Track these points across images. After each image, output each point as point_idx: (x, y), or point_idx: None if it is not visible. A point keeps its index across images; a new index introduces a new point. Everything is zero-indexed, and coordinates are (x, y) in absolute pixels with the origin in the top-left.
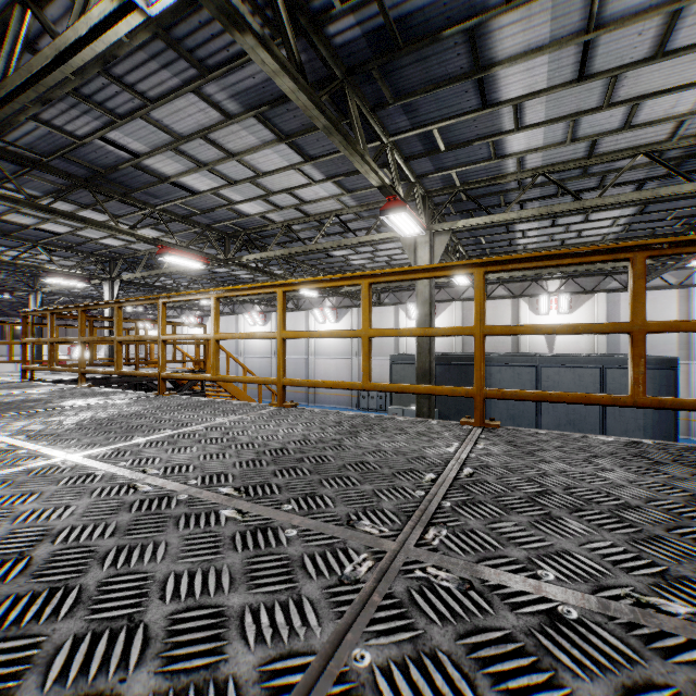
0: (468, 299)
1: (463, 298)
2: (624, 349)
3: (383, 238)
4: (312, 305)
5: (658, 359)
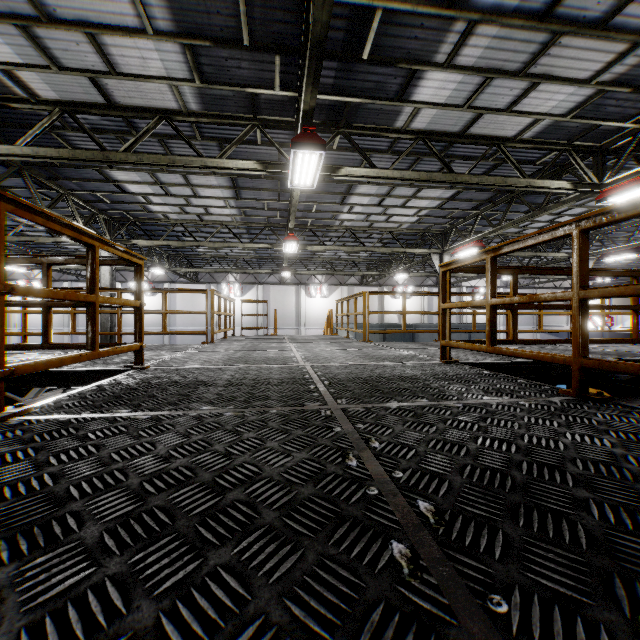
0: (351, 285)
1: (348, 284)
2: (435, 320)
3: (422, 252)
4: (214, 279)
5: None
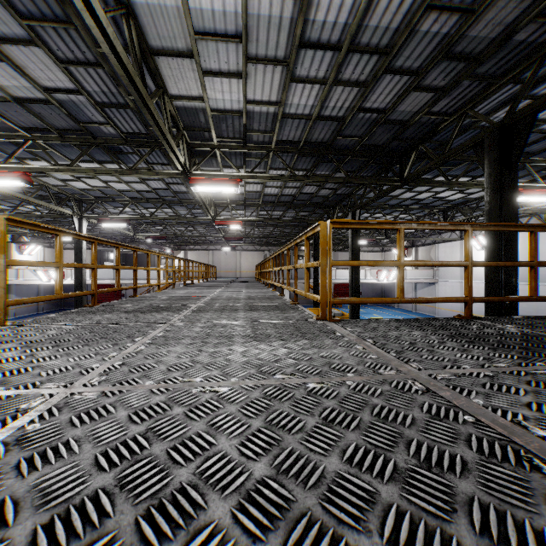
0: None
1: None
2: None
3: None
4: None
5: None
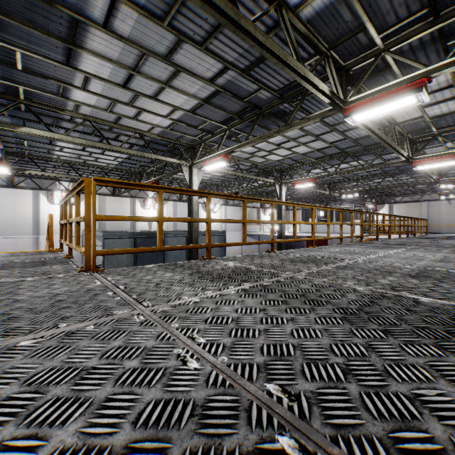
0: (102, 194)
1: (99, 193)
2: (179, 228)
3: (173, 162)
4: None
5: (222, 231)
